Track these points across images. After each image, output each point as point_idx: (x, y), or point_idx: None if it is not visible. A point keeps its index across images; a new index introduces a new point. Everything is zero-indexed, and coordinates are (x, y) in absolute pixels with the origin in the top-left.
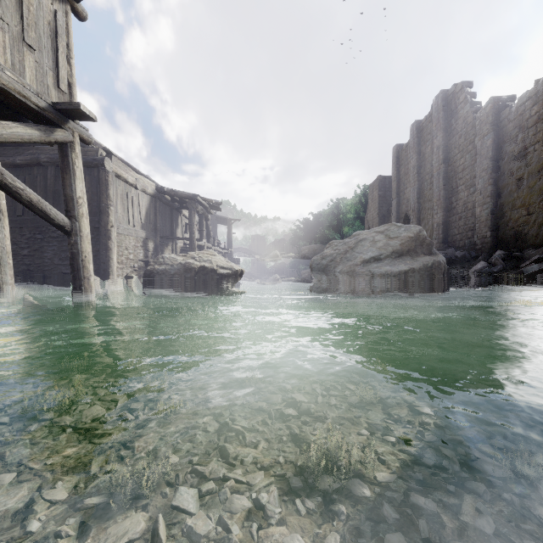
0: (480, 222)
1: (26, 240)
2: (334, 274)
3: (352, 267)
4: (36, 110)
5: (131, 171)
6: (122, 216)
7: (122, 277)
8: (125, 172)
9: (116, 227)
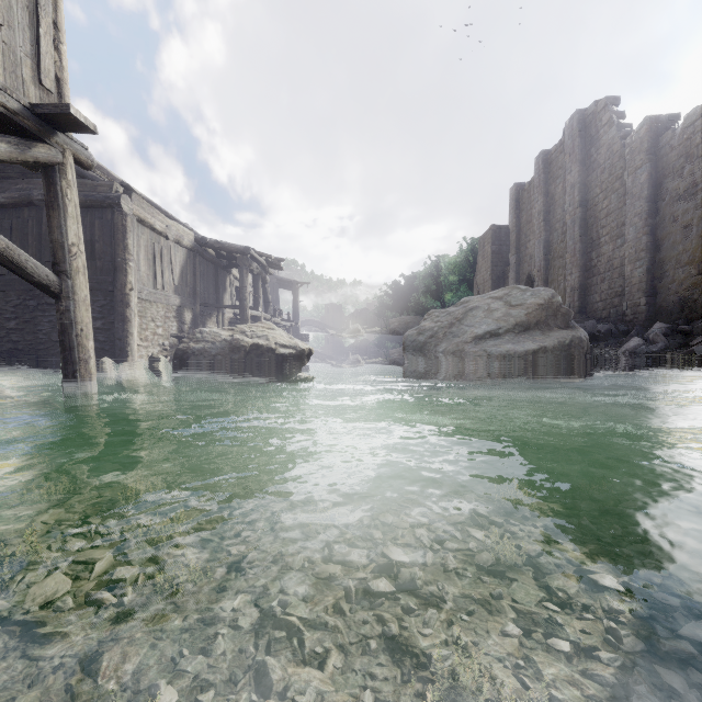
0: (631, 285)
1: (13, 308)
2: (436, 355)
3: (460, 345)
4: (4, 114)
5: (160, 215)
6: (147, 276)
7: (147, 358)
8: (152, 216)
9: (138, 291)
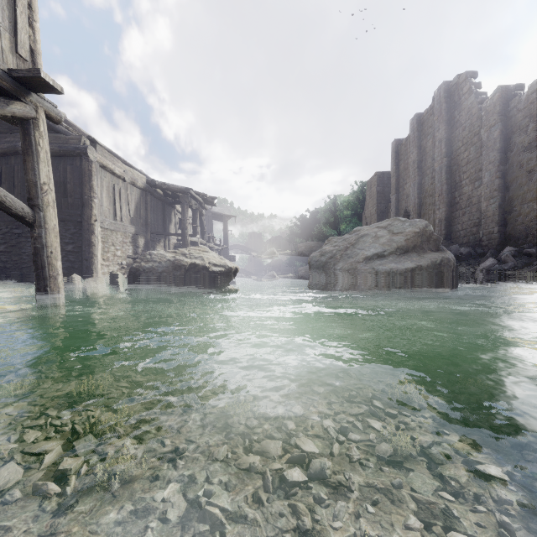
0: (486, 217)
1: (3, 235)
2: (334, 272)
3: (354, 264)
4: None
5: (119, 162)
6: (108, 210)
7: (108, 274)
8: (112, 163)
9: (101, 222)
